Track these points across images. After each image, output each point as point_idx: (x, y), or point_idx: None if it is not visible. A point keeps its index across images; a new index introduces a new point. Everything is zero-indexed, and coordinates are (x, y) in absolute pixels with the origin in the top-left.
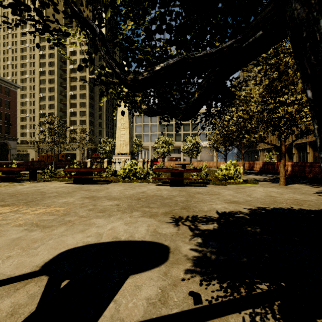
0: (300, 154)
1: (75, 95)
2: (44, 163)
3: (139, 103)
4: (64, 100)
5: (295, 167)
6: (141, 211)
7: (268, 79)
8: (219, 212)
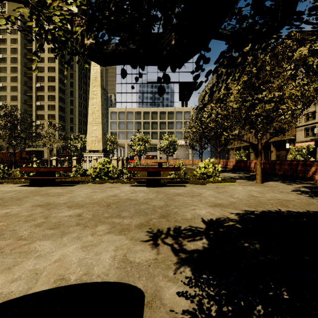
0: (265, 152)
1: (42, 87)
2: (0, 162)
3: (80, 37)
4: (30, 92)
5: (266, 164)
6: (109, 223)
7: (248, 75)
8: (205, 219)
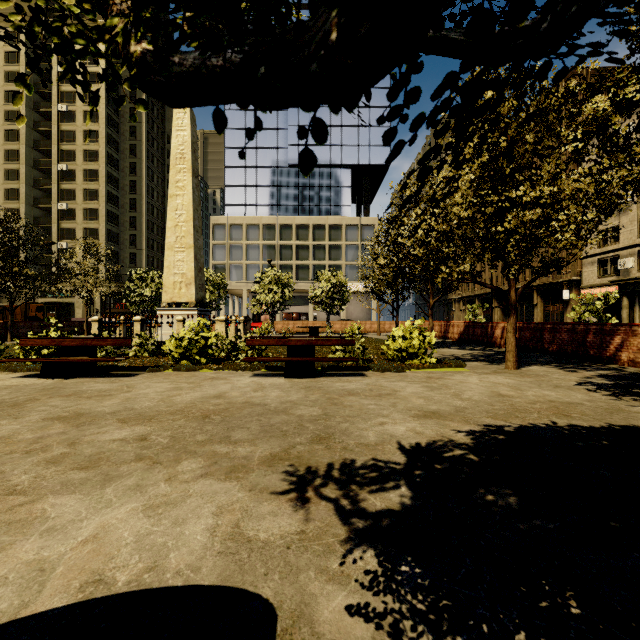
0: (521, 307)
1: (72, 173)
2: None
3: (120, 38)
4: (45, 183)
5: (525, 332)
6: (206, 455)
7: (489, 152)
8: (404, 445)
